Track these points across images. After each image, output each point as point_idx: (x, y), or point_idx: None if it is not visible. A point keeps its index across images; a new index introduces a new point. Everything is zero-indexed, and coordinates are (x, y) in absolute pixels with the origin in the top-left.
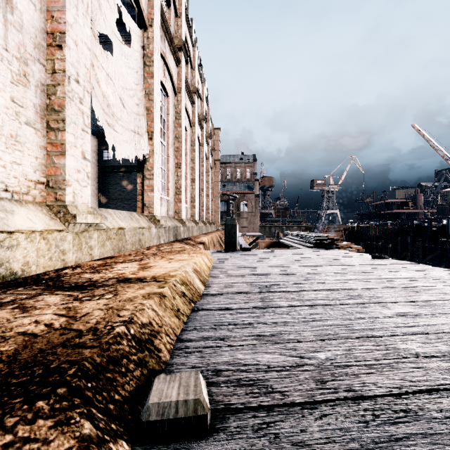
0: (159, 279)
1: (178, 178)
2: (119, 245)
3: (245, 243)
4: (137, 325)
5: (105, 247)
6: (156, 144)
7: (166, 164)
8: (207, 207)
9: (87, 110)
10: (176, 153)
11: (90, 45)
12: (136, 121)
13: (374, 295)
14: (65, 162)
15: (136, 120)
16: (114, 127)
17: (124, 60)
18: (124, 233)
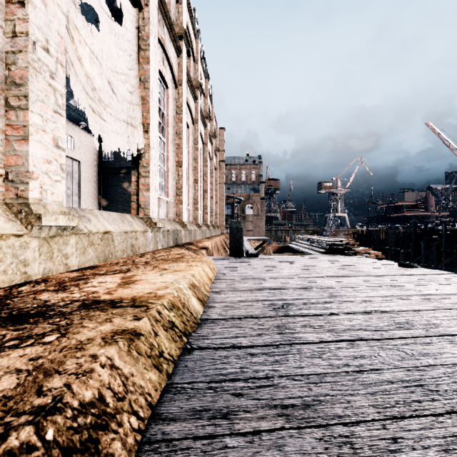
0: (139, 302)
1: (179, 178)
2: (105, 251)
3: (251, 248)
4: (67, 414)
5: (86, 255)
6: (153, 138)
7: (166, 162)
8: (210, 210)
9: (61, 88)
10: (176, 151)
11: (65, 9)
12: (129, 111)
13: (429, 322)
14: (27, 149)
15: (129, 110)
16: (101, 115)
17: (113, 39)
18: (112, 237)
